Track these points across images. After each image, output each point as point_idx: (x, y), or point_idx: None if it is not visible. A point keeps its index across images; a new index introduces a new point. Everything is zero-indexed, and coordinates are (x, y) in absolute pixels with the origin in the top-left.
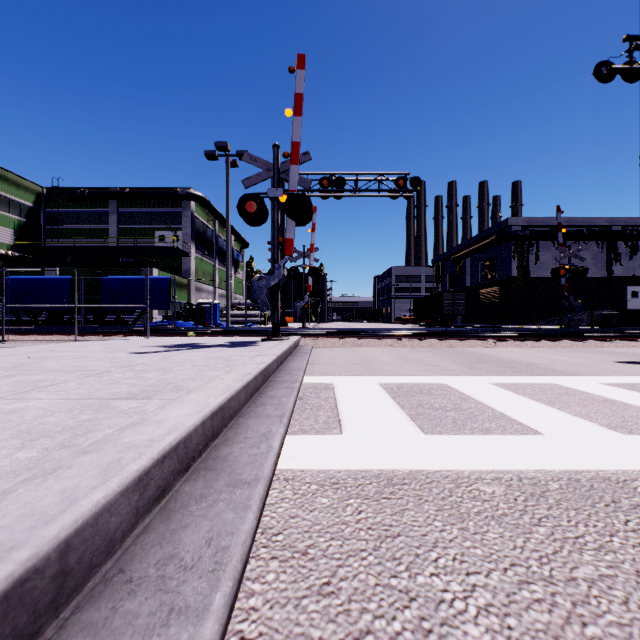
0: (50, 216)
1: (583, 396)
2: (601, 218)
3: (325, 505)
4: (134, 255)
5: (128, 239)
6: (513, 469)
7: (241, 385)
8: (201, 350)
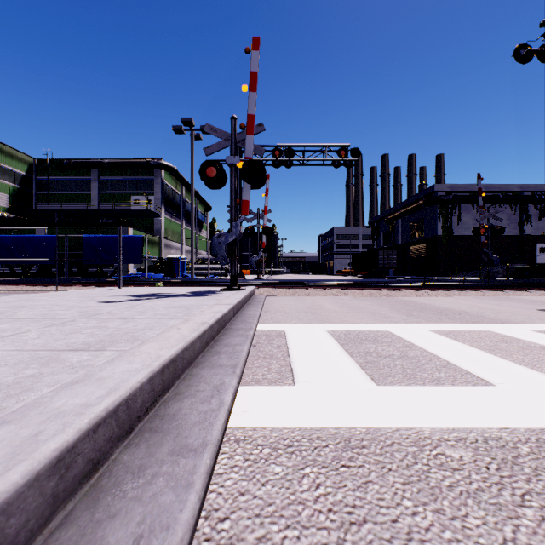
0: (40, 183)
1: (520, 343)
2: (514, 185)
3: (279, 476)
4: (113, 217)
5: (107, 203)
6: (475, 427)
7: (196, 335)
8: (165, 299)
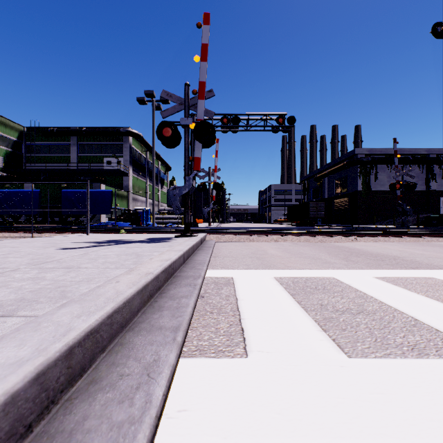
0: (29, 147)
1: None
2: (422, 148)
3: None
4: (89, 175)
5: (85, 164)
6: None
7: (134, 290)
8: (122, 246)
